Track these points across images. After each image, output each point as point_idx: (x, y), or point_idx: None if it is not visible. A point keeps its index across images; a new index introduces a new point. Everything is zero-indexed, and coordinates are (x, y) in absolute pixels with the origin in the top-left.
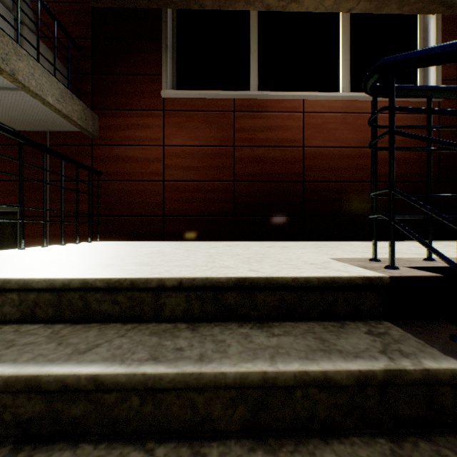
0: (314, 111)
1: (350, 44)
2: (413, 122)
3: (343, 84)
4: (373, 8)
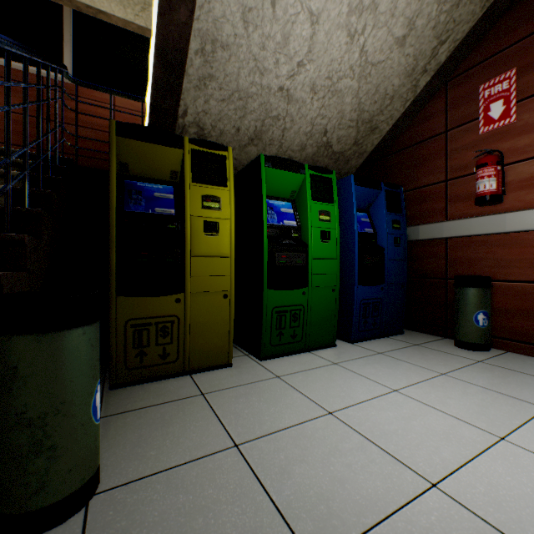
0: (125, 107)
1: None
2: None
3: None
4: None
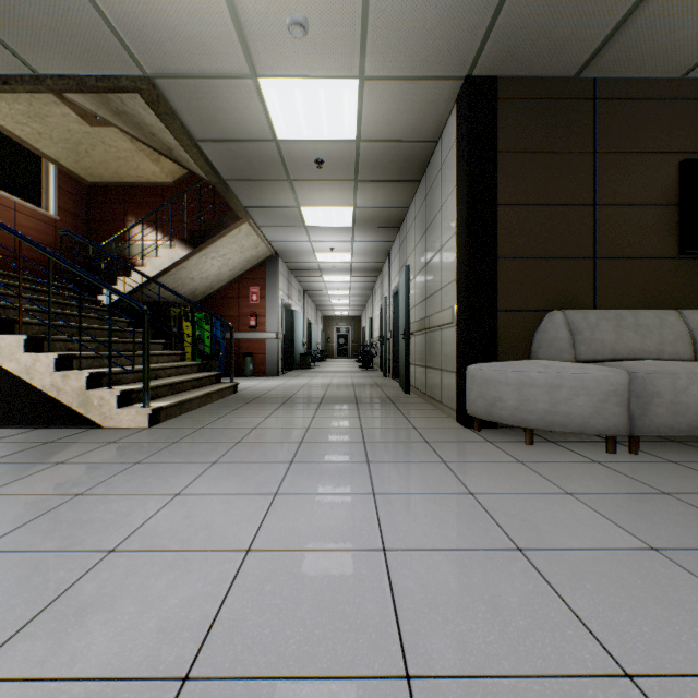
0: None
1: None
2: (43, 227)
3: None
4: (19, 140)
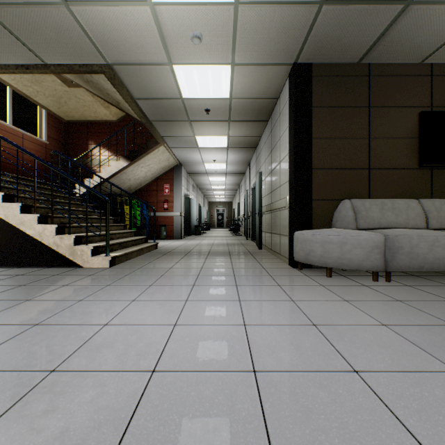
0: None
1: (13, 102)
2: (39, 148)
3: (10, 119)
4: (25, 96)
